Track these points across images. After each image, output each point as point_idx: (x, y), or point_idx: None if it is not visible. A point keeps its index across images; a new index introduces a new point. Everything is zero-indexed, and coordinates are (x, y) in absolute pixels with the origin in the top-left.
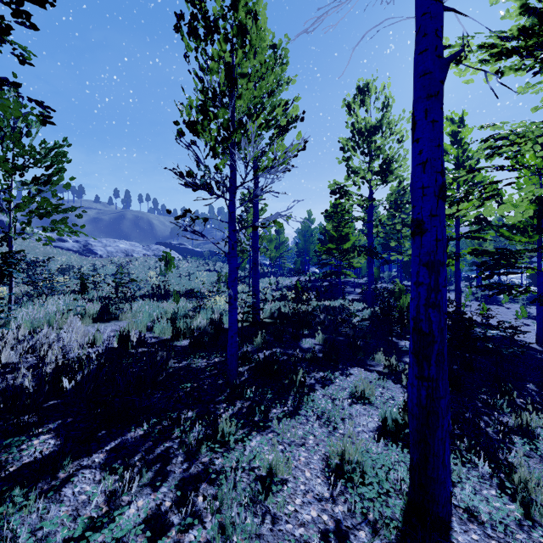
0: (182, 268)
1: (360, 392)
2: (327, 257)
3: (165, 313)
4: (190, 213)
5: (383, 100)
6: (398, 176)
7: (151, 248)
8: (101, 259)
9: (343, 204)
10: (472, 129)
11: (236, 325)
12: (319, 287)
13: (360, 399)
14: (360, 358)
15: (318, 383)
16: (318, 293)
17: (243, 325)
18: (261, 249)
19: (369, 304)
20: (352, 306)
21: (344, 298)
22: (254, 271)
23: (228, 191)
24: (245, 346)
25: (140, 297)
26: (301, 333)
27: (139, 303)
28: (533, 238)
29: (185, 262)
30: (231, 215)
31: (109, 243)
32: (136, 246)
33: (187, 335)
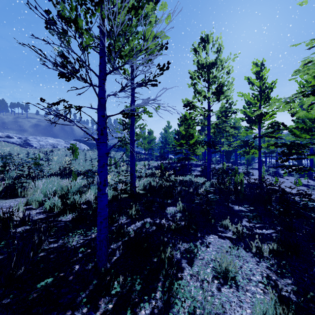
0: (89, 155)
1: (225, 271)
2: (179, 148)
3: (62, 189)
4: (63, 101)
5: (217, 46)
6: (227, 95)
7: (70, 142)
8: (35, 149)
9: (191, 114)
10: (268, 70)
11: (105, 210)
12: (174, 167)
13: (224, 277)
14: (212, 225)
15: (184, 258)
16: (175, 171)
17: (120, 200)
18: (138, 142)
19: (208, 178)
20: (197, 180)
21: (191, 174)
22: (131, 157)
23: (97, 77)
24: (122, 218)
25: (48, 176)
26: (166, 202)
27: (44, 181)
28: (314, 136)
29: (91, 151)
30: (99, 101)
31: (41, 139)
32: (60, 141)
33: (74, 209)
